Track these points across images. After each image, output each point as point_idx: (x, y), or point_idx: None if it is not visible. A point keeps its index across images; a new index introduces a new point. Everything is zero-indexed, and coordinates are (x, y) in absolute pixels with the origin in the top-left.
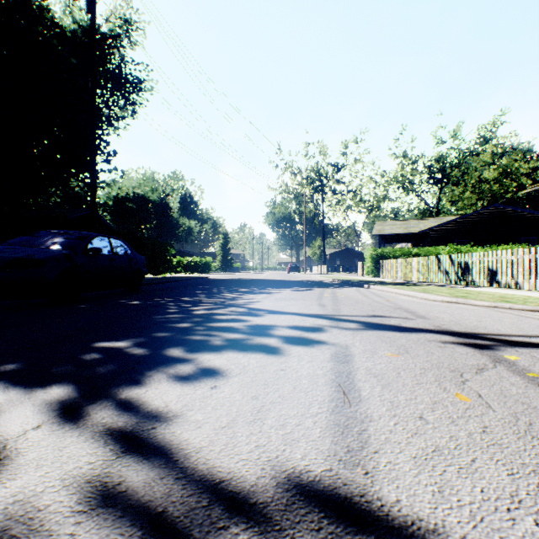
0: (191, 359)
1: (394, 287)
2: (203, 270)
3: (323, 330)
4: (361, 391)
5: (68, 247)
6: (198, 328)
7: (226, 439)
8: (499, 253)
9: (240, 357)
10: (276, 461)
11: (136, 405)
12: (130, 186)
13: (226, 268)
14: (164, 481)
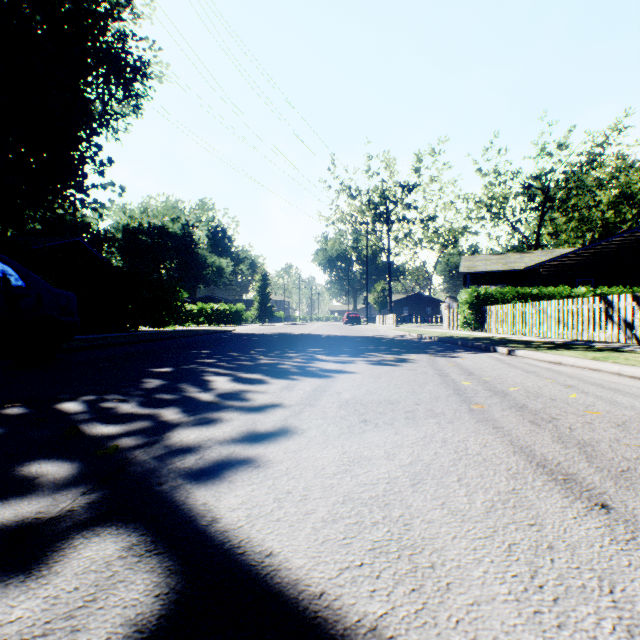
0: None
1: (585, 356)
2: (233, 321)
3: None
4: None
5: None
6: None
7: None
8: None
9: None
10: None
11: None
12: (144, 214)
13: (265, 318)
14: None
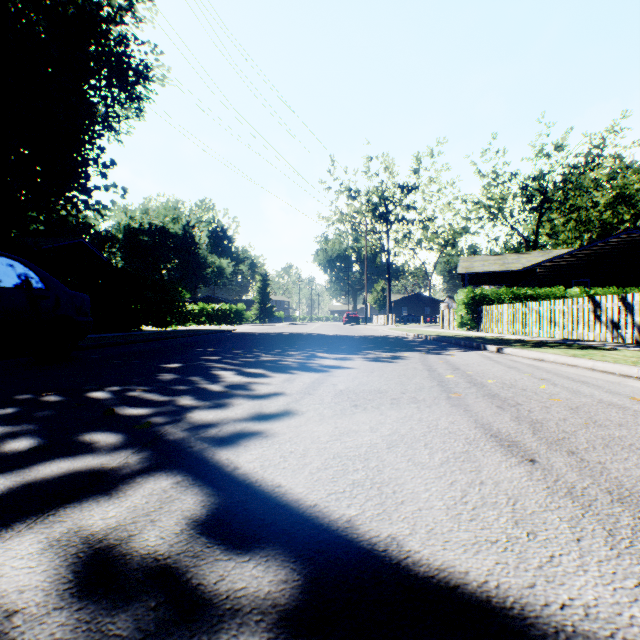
0: None
1: (566, 353)
2: (233, 321)
3: None
4: None
5: None
6: None
7: None
8: None
9: None
10: None
11: None
12: (145, 215)
13: (266, 318)
14: None
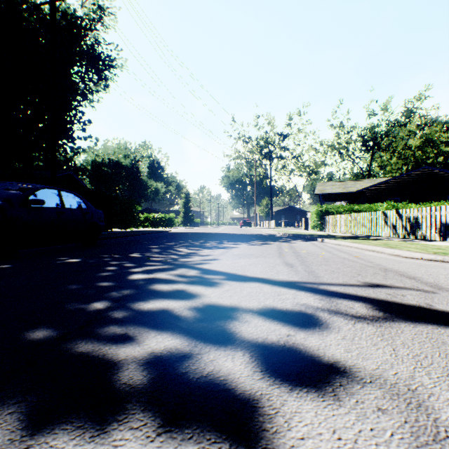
0: None
1: (351, 241)
2: (167, 225)
3: (322, 323)
4: None
5: (4, 198)
6: (115, 314)
7: None
8: None
9: None
10: None
11: None
12: (106, 153)
13: (188, 223)
14: None
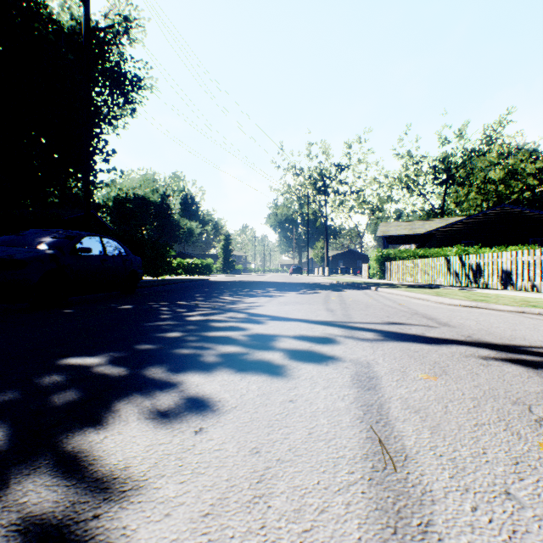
0: (175, 383)
1: (404, 290)
2: (204, 272)
3: (336, 341)
4: (404, 438)
5: (55, 246)
6: (190, 338)
7: None
8: (514, 254)
9: (237, 380)
10: None
11: (83, 466)
12: (131, 187)
13: (228, 270)
14: None
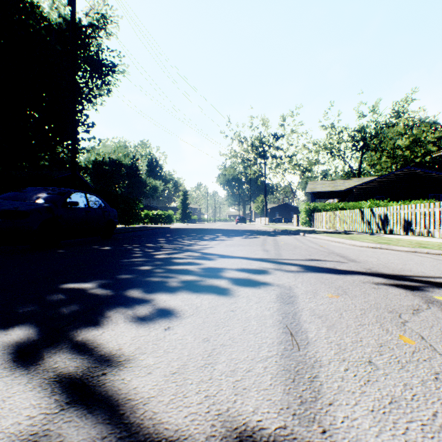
0: (149, 299)
1: (325, 235)
2: (166, 221)
3: (268, 272)
4: (308, 332)
5: (50, 201)
6: (158, 270)
7: (175, 387)
8: (414, 207)
9: (193, 298)
10: (227, 416)
11: (91, 348)
12: (106, 152)
13: (185, 219)
14: (105, 441)
